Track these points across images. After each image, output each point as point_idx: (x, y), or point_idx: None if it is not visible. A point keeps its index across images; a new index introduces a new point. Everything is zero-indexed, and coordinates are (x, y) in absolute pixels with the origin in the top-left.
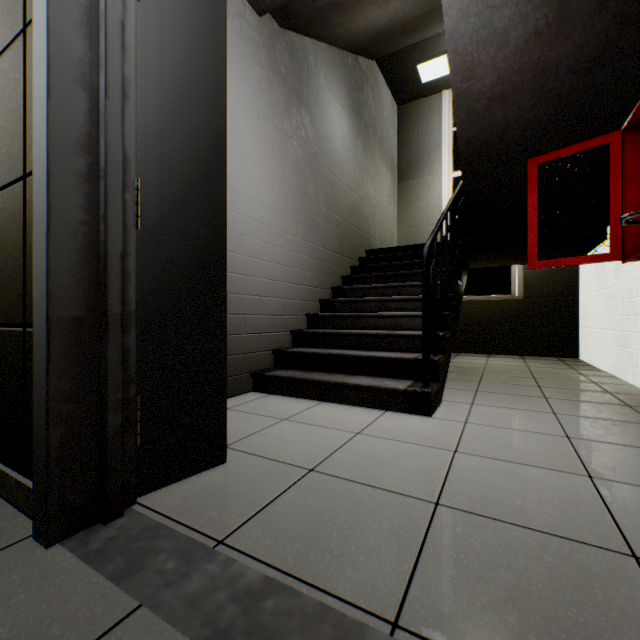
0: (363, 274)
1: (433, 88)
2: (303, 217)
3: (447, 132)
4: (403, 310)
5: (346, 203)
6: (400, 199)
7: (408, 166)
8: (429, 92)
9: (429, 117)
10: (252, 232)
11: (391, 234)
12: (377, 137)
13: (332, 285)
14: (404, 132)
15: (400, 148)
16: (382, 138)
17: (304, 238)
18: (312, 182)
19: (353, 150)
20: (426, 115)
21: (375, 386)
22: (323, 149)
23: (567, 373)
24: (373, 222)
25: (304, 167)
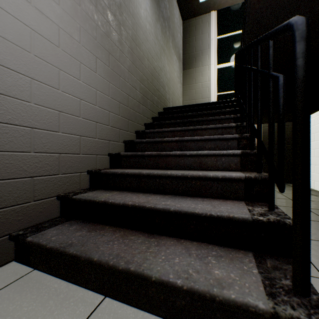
0: (162, 121)
1: (206, 8)
2: (105, 56)
3: (214, 39)
4: (202, 150)
5: (148, 66)
6: (184, 81)
7: (189, 60)
8: (203, 11)
9: (202, 28)
10: (14, 35)
11: (179, 102)
12: (170, 31)
13: (136, 129)
14: (186, 38)
15: (184, 48)
16: (173, 35)
17: (106, 78)
18: (116, 28)
19: (154, 28)
20: (200, 27)
21: (202, 292)
22: (128, 6)
23: (318, 200)
24: (168, 90)
25: (106, 7)
